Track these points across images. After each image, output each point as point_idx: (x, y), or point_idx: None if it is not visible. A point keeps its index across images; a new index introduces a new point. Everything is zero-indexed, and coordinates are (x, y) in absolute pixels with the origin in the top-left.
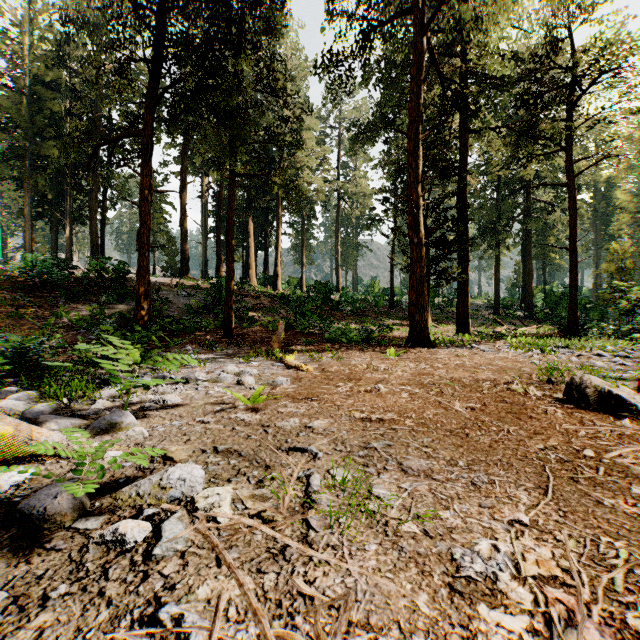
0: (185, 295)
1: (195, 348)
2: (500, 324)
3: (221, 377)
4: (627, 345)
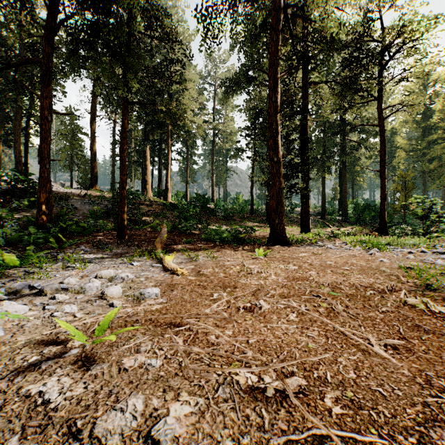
0: (90, 203)
1: (88, 248)
2: (327, 225)
3: (85, 287)
4: (434, 242)
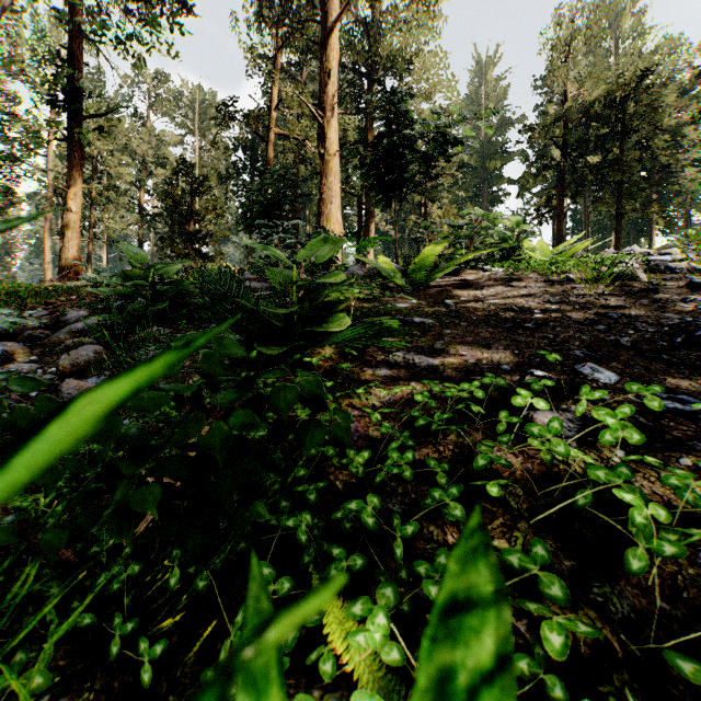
0: None
1: None
2: None
3: None
4: None
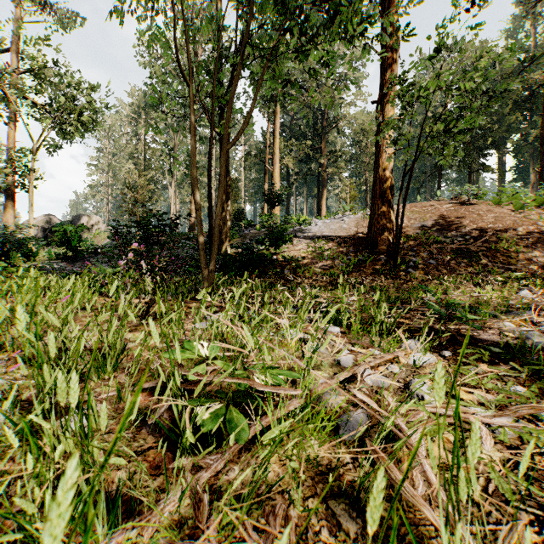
0: None
1: None
2: None
3: None
4: None
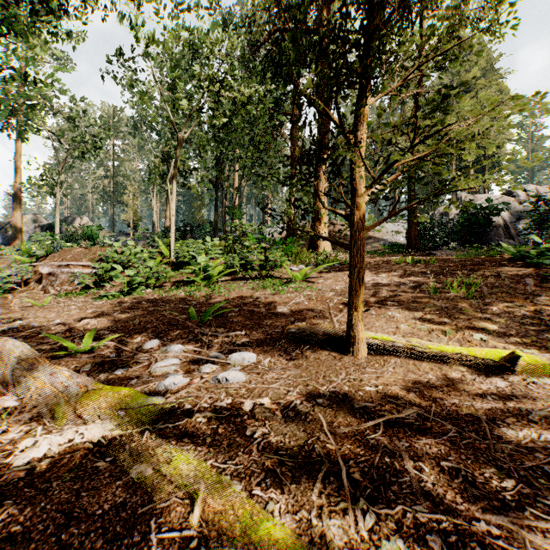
0: None
1: None
2: None
3: None
4: None
